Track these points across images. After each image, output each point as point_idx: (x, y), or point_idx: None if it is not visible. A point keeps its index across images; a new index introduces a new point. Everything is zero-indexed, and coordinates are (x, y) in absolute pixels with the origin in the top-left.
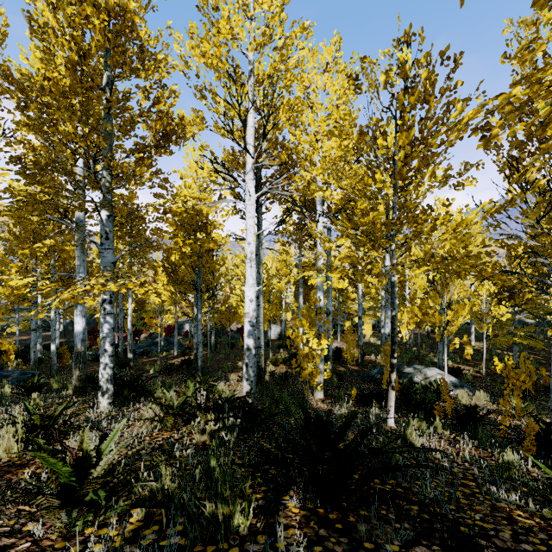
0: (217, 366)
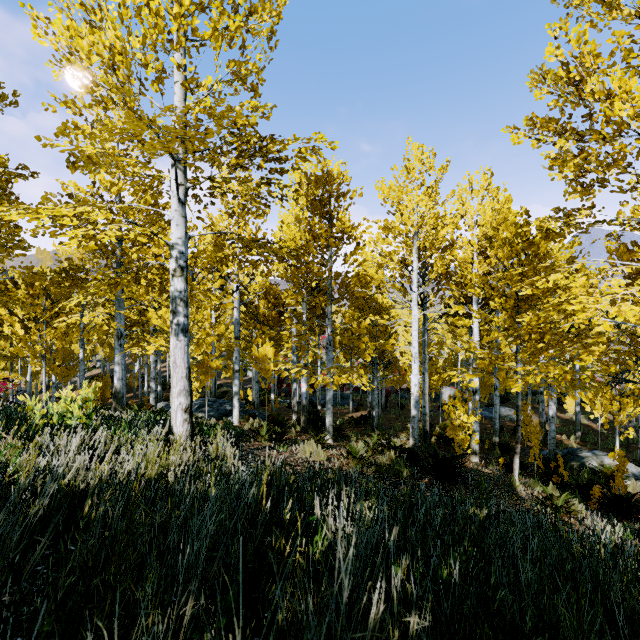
0: (388, 424)
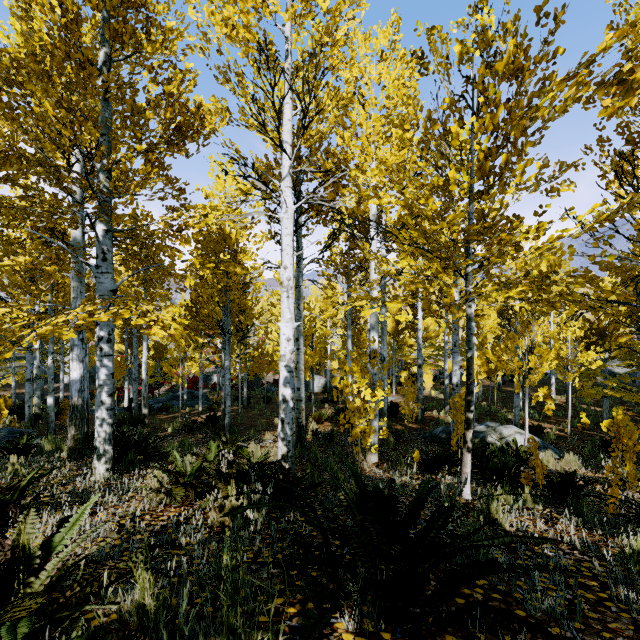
0: (250, 423)
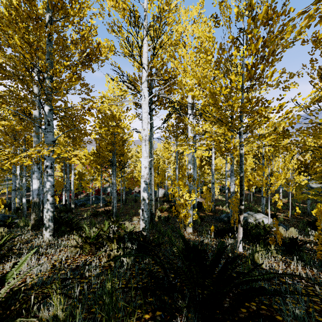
0: (126, 212)
